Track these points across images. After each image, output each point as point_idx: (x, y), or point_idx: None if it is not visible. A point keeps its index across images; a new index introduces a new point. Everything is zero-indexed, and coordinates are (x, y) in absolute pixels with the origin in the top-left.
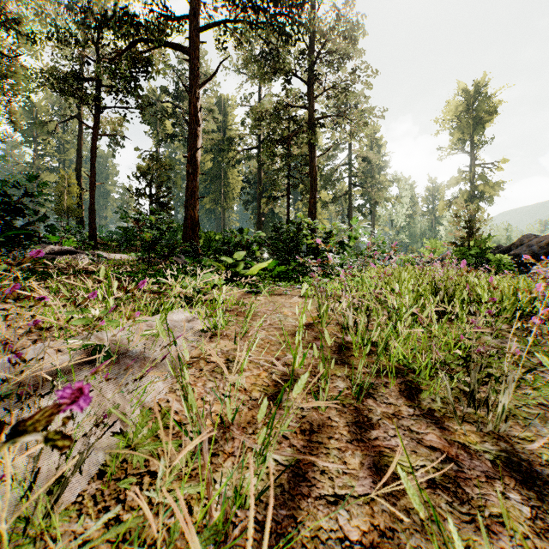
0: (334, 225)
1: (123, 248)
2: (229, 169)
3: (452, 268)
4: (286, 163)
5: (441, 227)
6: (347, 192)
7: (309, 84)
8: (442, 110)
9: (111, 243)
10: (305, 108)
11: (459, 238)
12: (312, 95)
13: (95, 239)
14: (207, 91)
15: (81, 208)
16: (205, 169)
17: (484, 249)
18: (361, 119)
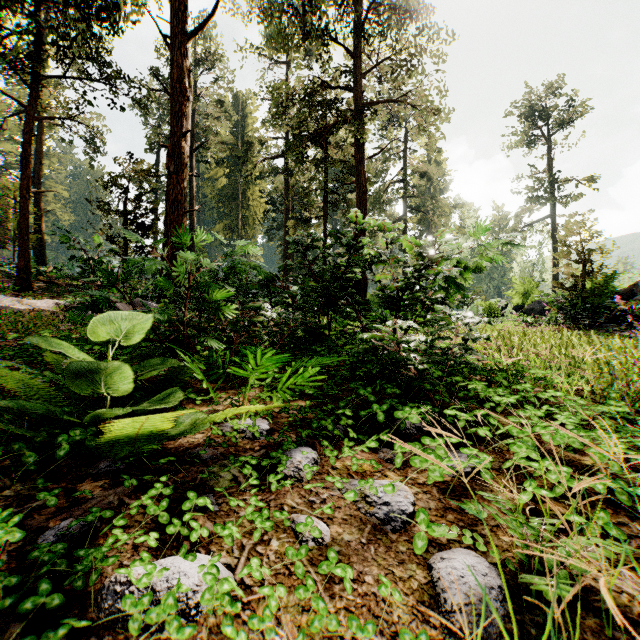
0: (440, 235)
1: (74, 289)
2: (249, 187)
3: (562, 319)
4: (323, 170)
5: (514, 264)
6: (402, 217)
7: (355, 54)
8: (518, 116)
9: (72, 281)
10: (350, 89)
11: (567, 276)
12: (360, 70)
13: (29, 276)
14: (216, 78)
15: (41, 234)
16: (218, 187)
17: (605, 292)
18: (429, 107)
